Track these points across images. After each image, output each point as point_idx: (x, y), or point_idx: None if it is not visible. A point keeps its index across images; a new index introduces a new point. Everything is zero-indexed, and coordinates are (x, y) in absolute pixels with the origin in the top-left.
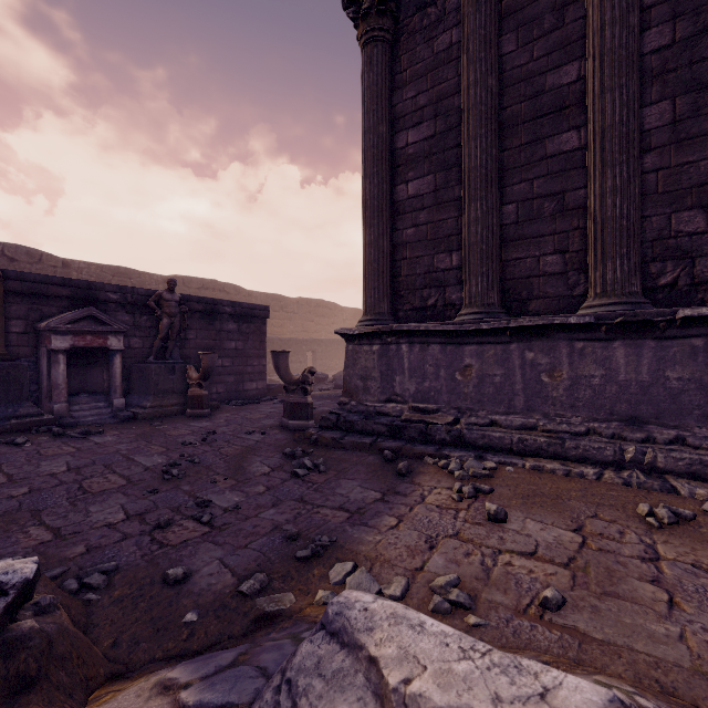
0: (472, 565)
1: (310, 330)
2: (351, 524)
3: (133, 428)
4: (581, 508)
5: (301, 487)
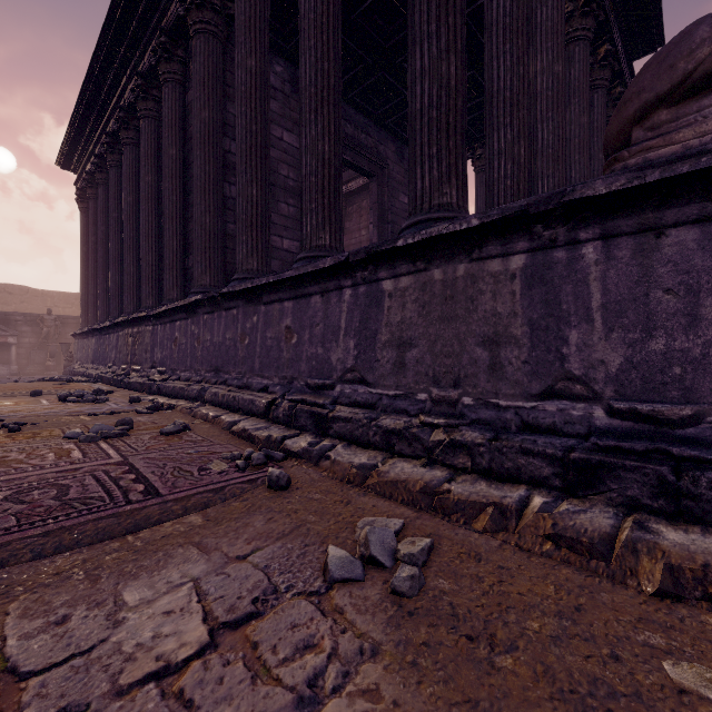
0: None
1: None
2: None
3: (7, 377)
4: None
5: None
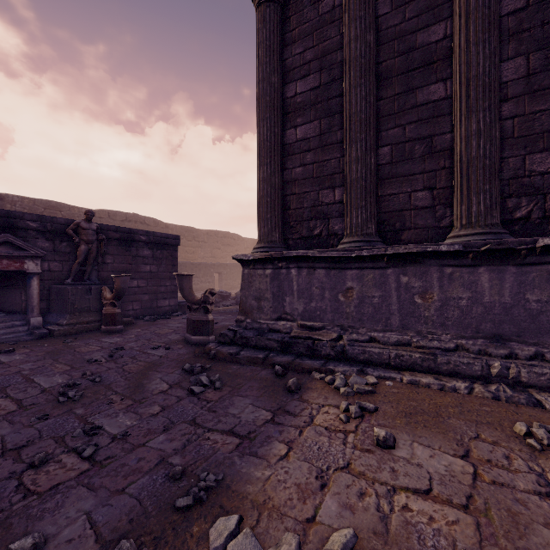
0: (368, 512)
1: (217, 256)
2: (240, 454)
3: (45, 345)
4: (462, 427)
5: (195, 406)
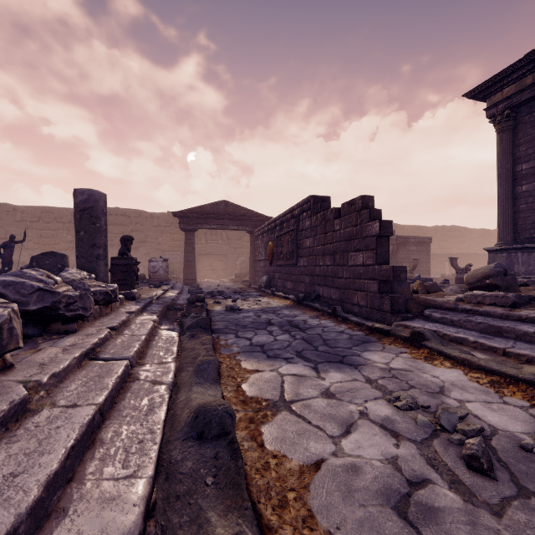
0: None
1: (444, 247)
2: None
3: None
4: None
5: None
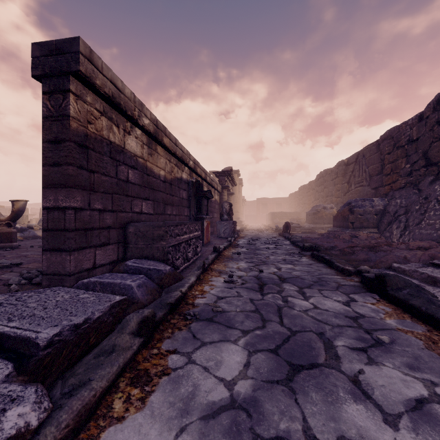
0: None
1: None
2: None
3: None
4: None
5: None
